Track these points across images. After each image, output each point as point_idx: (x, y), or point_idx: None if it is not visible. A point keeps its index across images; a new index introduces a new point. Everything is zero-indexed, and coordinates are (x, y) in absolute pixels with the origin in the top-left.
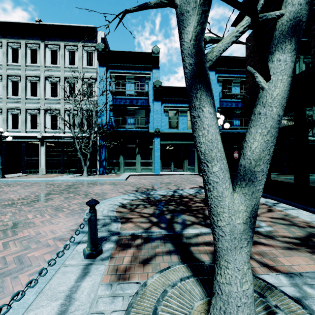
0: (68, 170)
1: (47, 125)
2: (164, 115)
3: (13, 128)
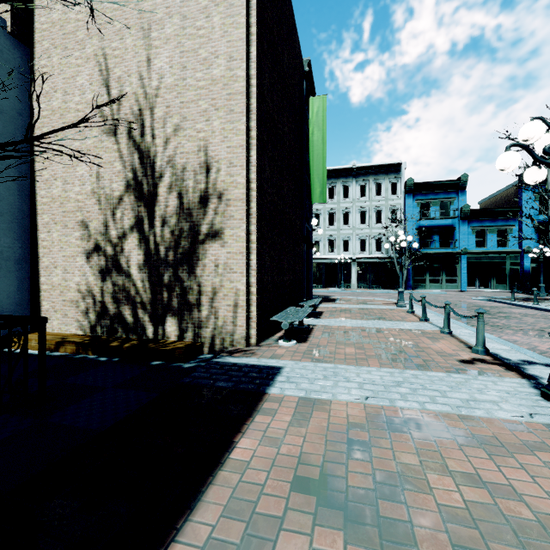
0: (375, 285)
1: (357, 248)
2: (470, 235)
3: (329, 251)
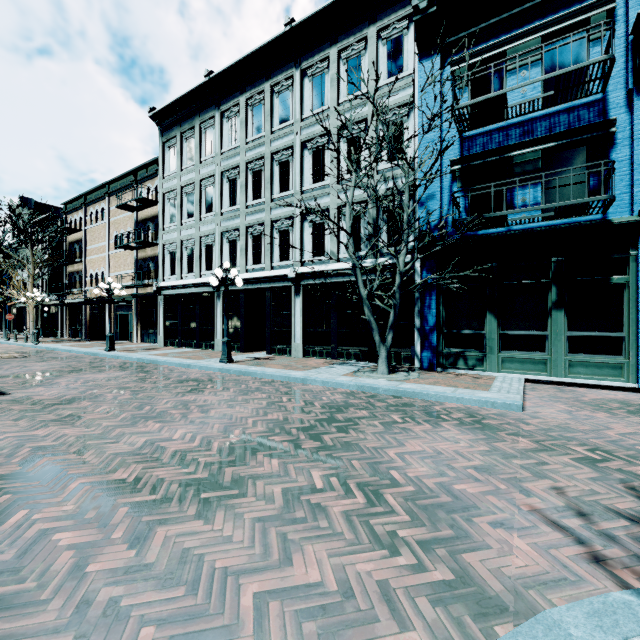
0: (345, 350)
1: (307, 248)
2: None
3: (254, 263)
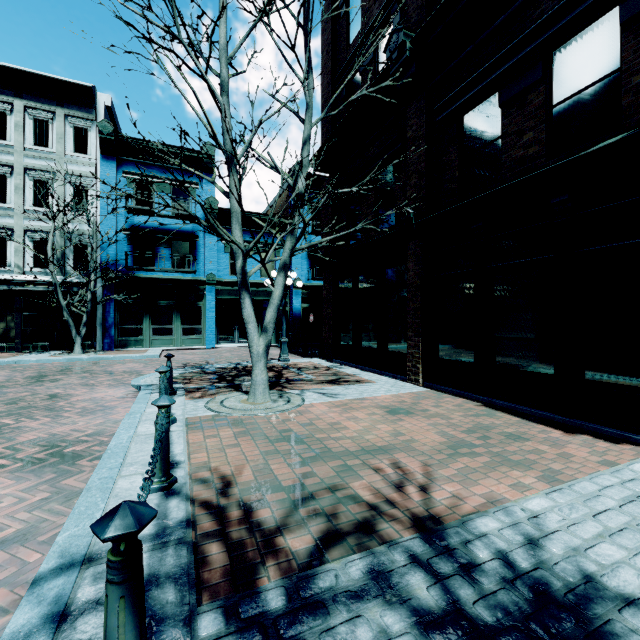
0: (32, 344)
1: None
2: (223, 253)
3: None
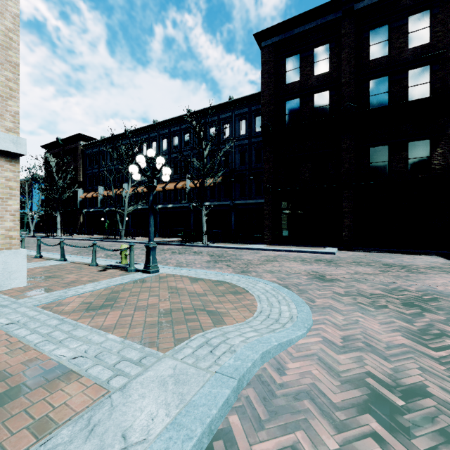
0: None
1: None
2: None
3: None
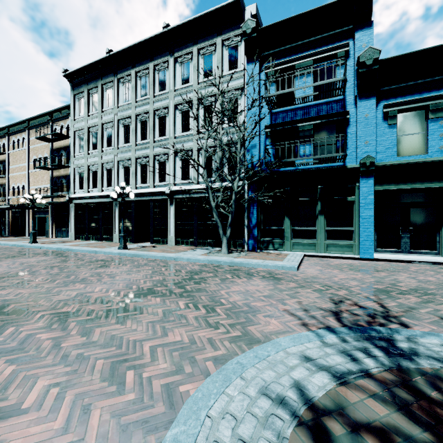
0: (202, 240)
1: (178, 174)
2: (385, 127)
3: (142, 183)
